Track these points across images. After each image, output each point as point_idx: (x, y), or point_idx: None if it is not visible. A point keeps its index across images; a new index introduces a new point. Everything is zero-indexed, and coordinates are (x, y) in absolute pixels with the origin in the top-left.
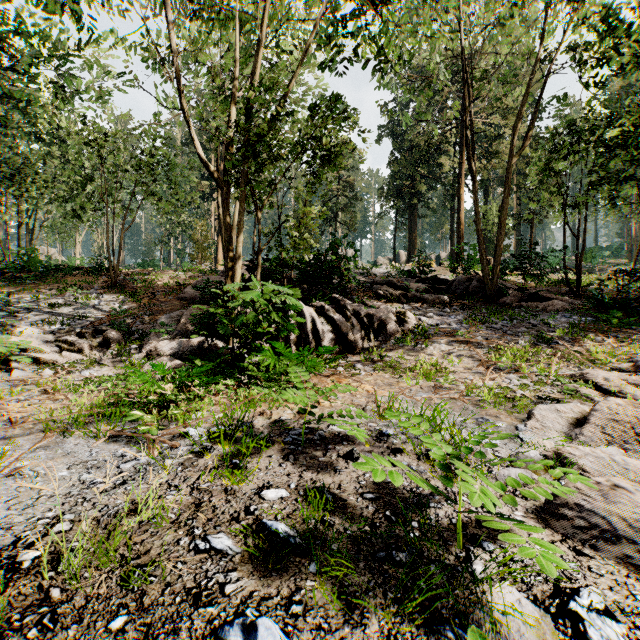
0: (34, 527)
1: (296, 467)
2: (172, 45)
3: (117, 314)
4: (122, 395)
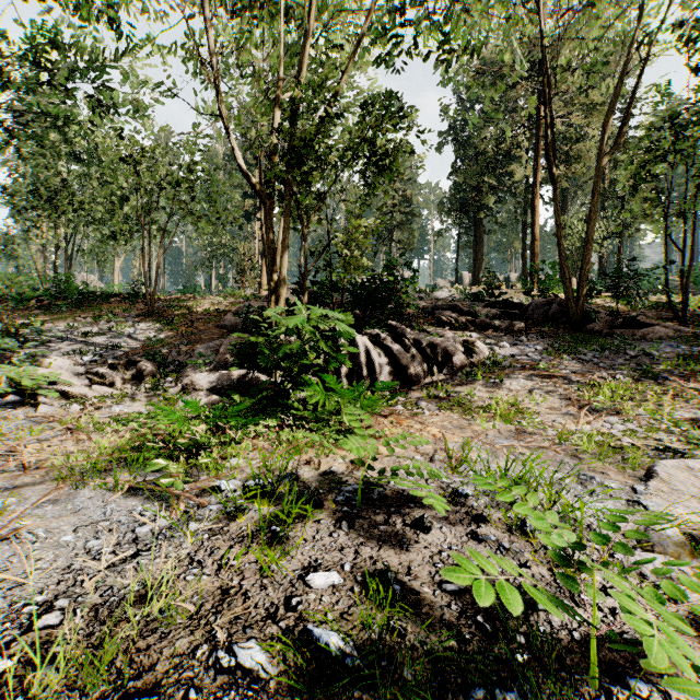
0: (17, 617)
1: (351, 538)
2: (210, 44)
3: (152, 344)
4: (149, 436)
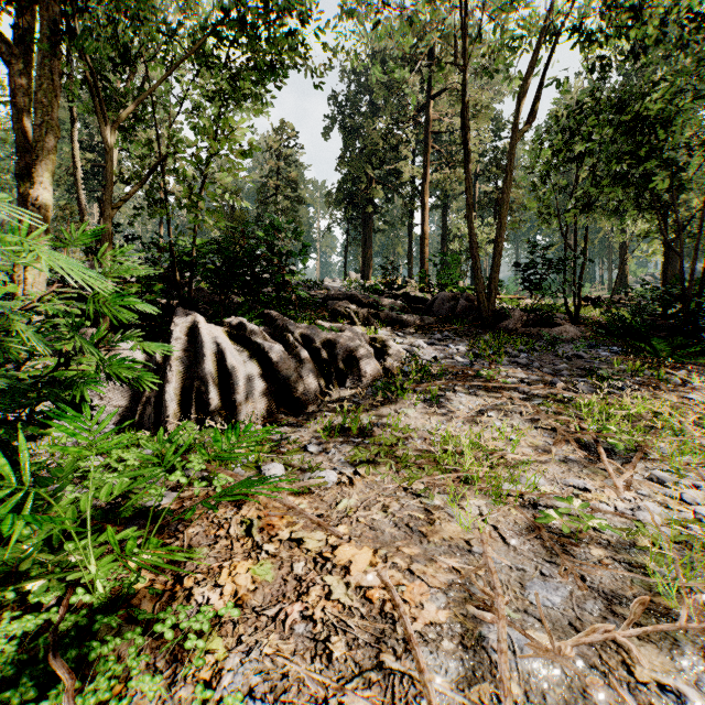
0: None
1: None
2: None
3: None
4: None
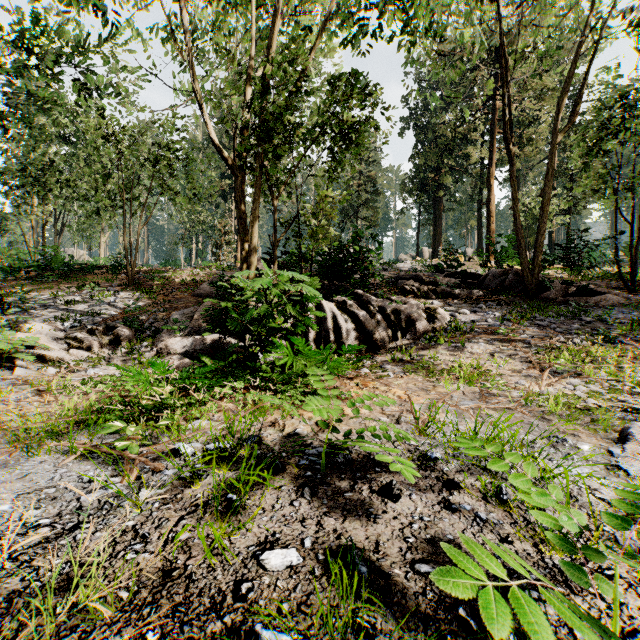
0: None
1: (313, 507)
2: (184, 23)
3: (131, 311)
4: (116, 398)
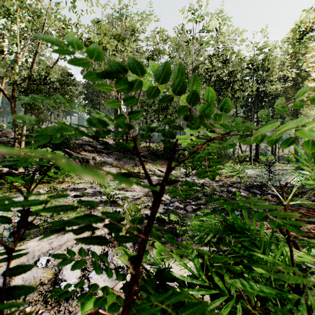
0: None
1: (75, 192)
2: None
3: None
4: None
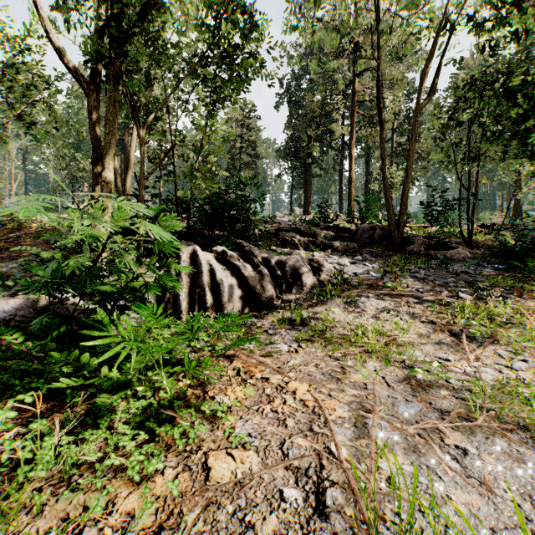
0: None
1: None
2: None
3: None
4: None
